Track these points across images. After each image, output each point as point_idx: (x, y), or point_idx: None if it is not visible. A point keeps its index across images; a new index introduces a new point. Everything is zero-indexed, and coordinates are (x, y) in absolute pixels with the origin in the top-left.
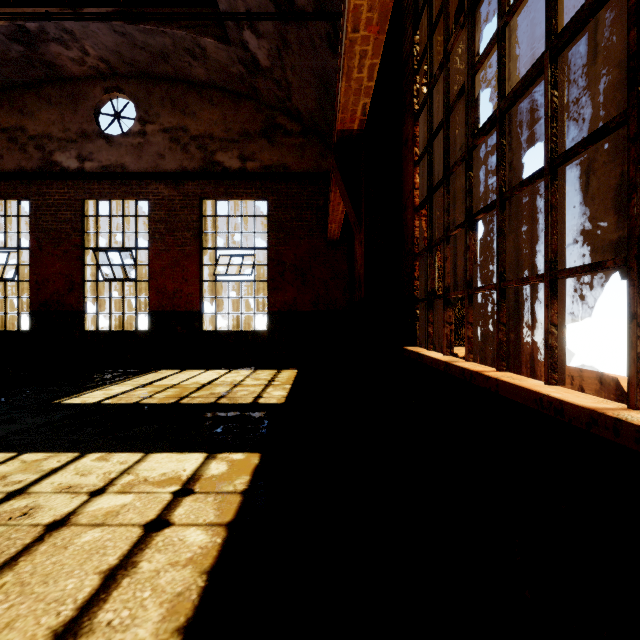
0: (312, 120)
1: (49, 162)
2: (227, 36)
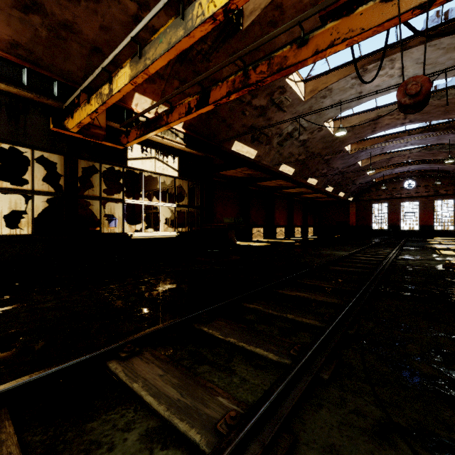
0: None
1: (392, 195)
2: (448, 173)
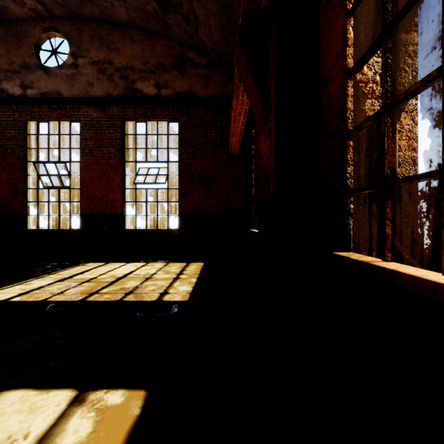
0: (216, 52)
1: None
2: None
